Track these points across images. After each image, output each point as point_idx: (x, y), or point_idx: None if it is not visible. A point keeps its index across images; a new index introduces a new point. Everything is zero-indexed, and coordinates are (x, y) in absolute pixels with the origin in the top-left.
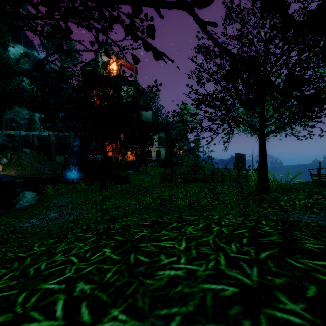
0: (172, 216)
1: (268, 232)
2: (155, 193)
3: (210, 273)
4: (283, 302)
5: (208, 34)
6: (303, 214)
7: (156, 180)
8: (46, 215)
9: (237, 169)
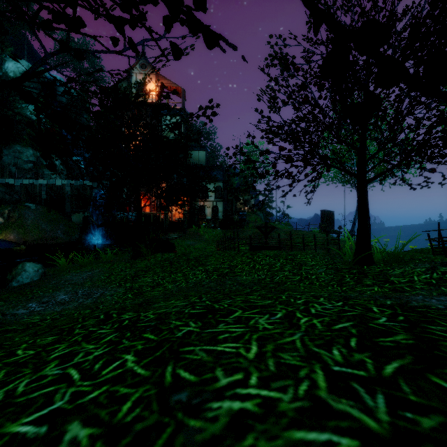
0: (234, 299)
1: (387, 326)
2: (210, 265)
3: (303, 405)
4: None
5: None
6: (428, 295)
7: (211, 246)
8: (52, 297)
9: (323, 232)
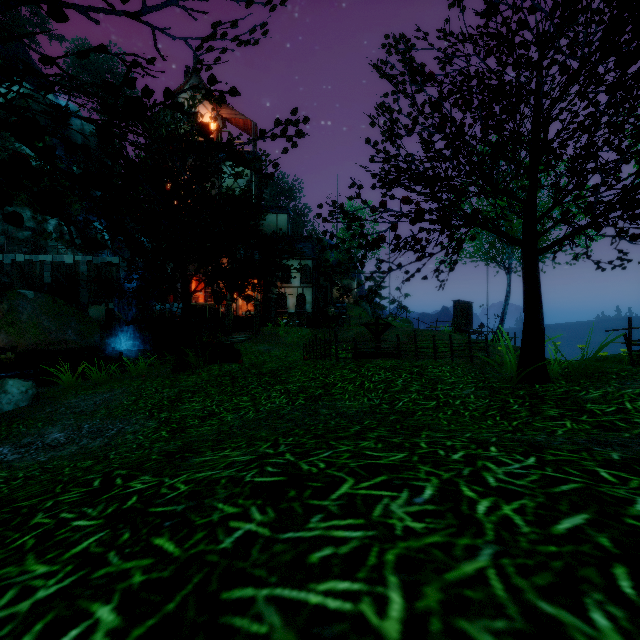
0: (336, 449)
1: None
2: (293, 382)
3: None
4: None
5: None
6: None
7: (295, 353)
8: (40, 436)
9: (457, 332)
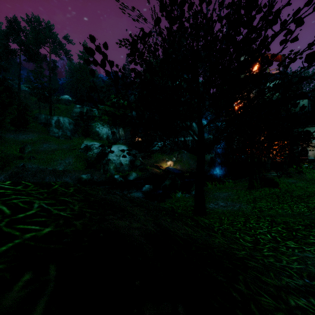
0: None
1: None
2: (311, 203)
3: None
4: None
5: None
6: None
7: (313, 186)
8: (217, 203)
9: None
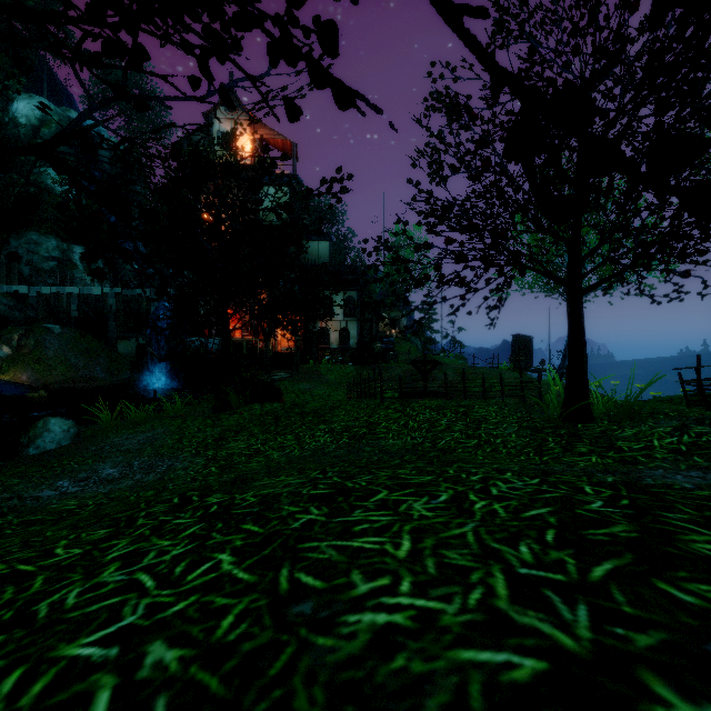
0: (376, 474)
1: (602, 513)
2: (337, 421)
3: (474, 619)
4: (665, 701)
5: (468, 35)
6: (673, 469)
7: (338, 392)
8: (94, 472)
9: (515, 370)
